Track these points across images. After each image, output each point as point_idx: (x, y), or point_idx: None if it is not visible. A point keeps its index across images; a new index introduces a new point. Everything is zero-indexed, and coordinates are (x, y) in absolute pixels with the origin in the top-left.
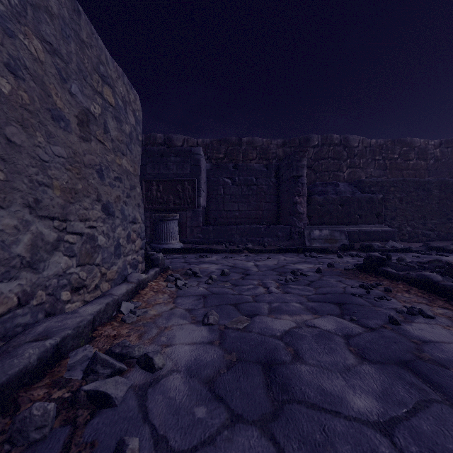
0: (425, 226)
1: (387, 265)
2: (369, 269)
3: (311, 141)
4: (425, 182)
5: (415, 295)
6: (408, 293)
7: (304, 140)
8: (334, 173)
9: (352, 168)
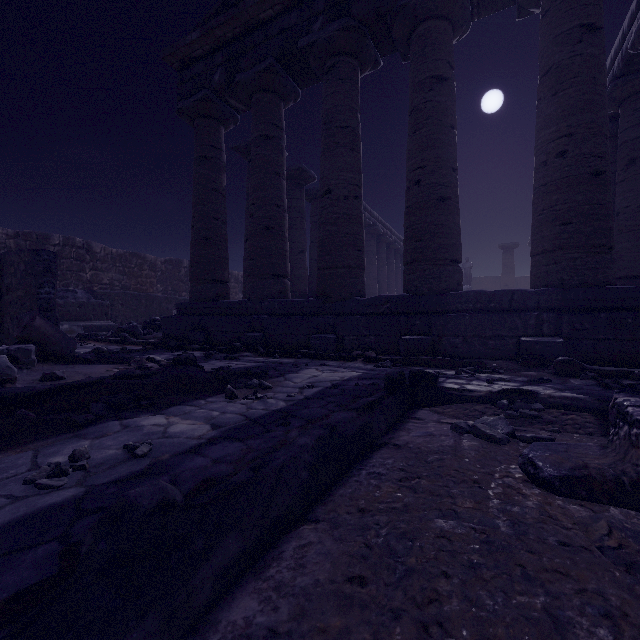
0: (138, 321)
1: (92, 337)
2: (84, 339)
3: (51, 239)
4: (138, 295)
5: (93, 342)
6: (92, 342)
7: (44, 237)
8: (77, 273)
9: (95, 270)
